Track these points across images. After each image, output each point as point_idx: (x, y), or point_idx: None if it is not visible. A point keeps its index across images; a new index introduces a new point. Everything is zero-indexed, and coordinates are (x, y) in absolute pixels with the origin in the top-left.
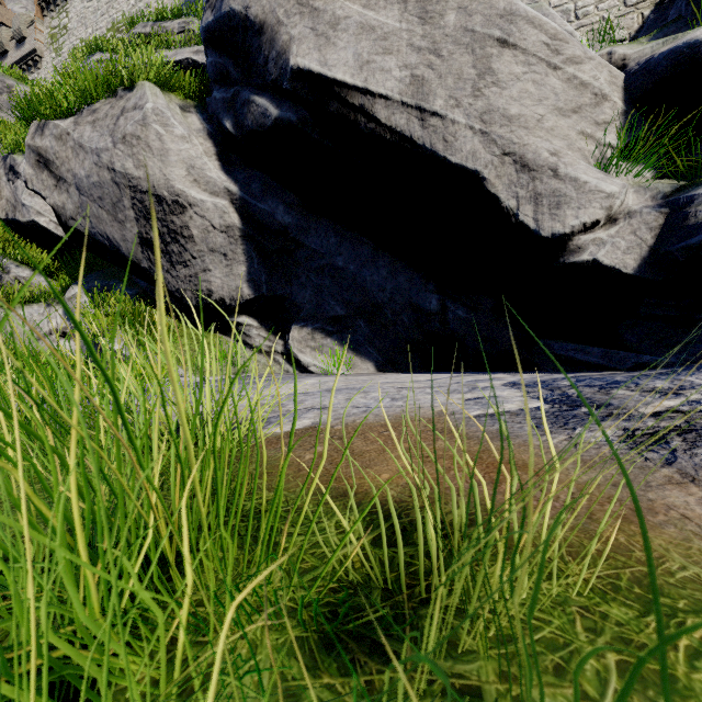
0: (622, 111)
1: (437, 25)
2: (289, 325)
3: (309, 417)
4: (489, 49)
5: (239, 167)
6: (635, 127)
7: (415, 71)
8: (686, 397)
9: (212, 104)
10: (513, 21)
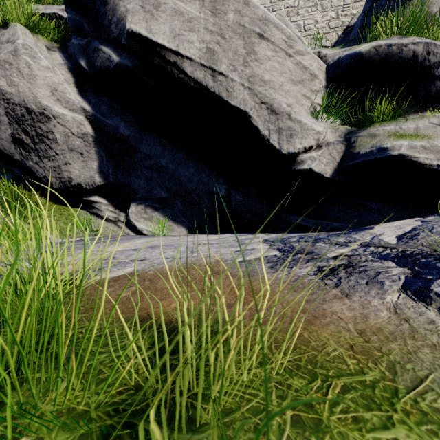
0: (325, 85)
1: (222, 19)
2: (129, 203)
3: (132, 266)
4: (253, 39)
5: (92, 93)
6: (331, 95)
7: (209, 45)
8: (351, 247)
9: (71, 47)
10: (267, 24)
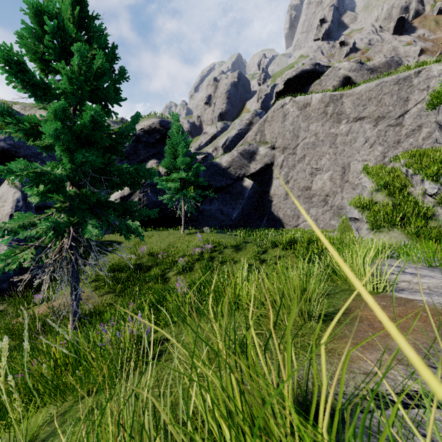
0: None
1: None
2: None
3: (433, 298)
4: None
5: None
6: None
7: None
8: None
9: None
10: None
